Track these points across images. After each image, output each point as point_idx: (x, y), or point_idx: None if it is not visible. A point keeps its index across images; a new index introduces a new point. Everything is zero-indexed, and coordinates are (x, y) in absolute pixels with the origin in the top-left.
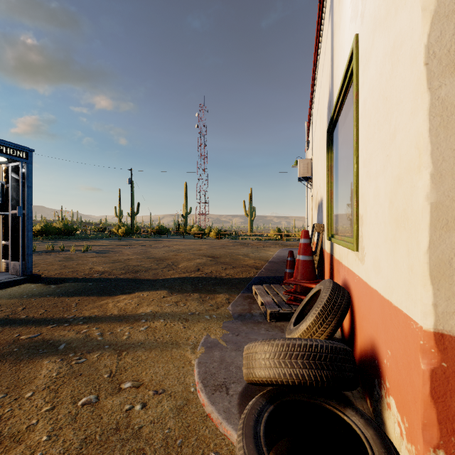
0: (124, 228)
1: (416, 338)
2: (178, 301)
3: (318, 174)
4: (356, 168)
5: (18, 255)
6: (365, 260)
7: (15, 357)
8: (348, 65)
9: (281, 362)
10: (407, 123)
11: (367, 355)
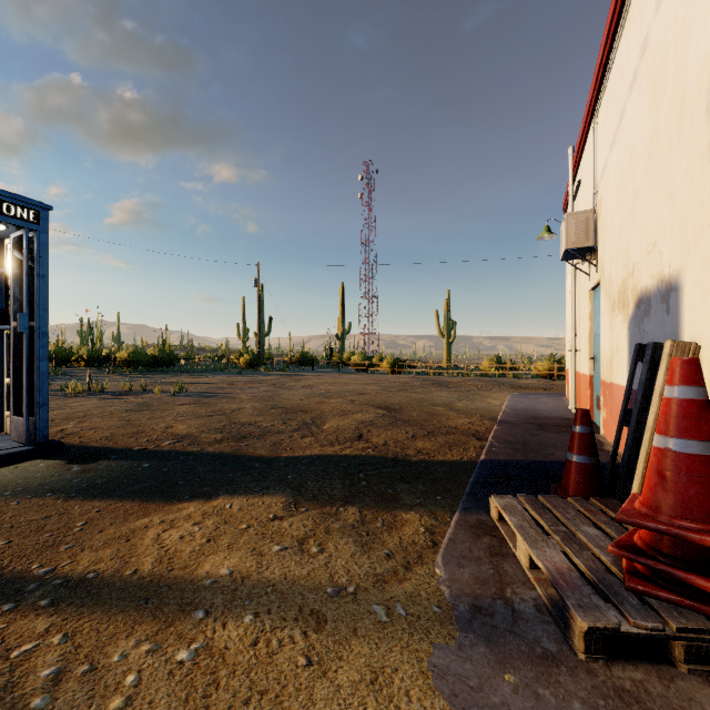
0: (248, 356)
1: None
2: (305, 534)
3: (642, 226)
4: None
5: (22, 405)
6: None
7: None
8: None
9: None
10: None
11: None
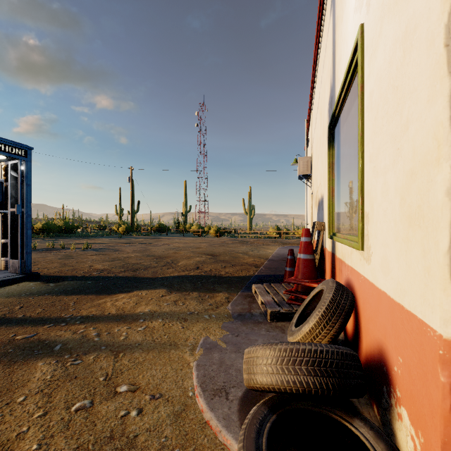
0: (125, 226)
1: (435, 346)
2: (176, 300)
3: (319, 172)
4: (361, 163)
5: (17, 253)
6: (372, 260)
7: (9, 358)
8: (352, 58)
9: (284, 368)
10: (422, 112)
11: (374, 359)
